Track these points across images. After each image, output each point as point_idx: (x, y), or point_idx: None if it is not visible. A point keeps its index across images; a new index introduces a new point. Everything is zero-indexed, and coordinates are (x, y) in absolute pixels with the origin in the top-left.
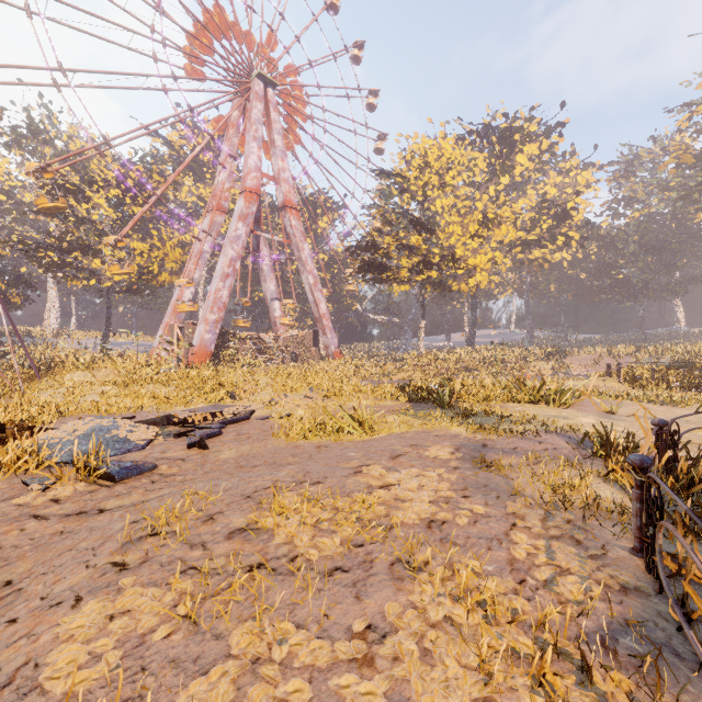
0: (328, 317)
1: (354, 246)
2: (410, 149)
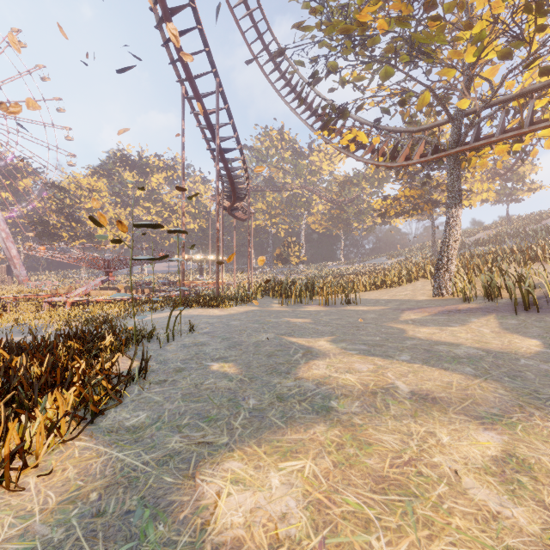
0: (19, 258)
1: (34, 222)
2: (71, 177)
